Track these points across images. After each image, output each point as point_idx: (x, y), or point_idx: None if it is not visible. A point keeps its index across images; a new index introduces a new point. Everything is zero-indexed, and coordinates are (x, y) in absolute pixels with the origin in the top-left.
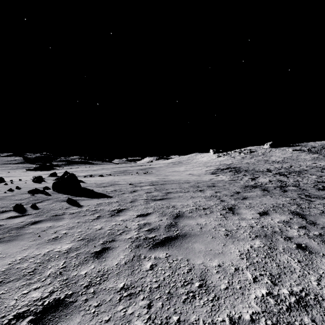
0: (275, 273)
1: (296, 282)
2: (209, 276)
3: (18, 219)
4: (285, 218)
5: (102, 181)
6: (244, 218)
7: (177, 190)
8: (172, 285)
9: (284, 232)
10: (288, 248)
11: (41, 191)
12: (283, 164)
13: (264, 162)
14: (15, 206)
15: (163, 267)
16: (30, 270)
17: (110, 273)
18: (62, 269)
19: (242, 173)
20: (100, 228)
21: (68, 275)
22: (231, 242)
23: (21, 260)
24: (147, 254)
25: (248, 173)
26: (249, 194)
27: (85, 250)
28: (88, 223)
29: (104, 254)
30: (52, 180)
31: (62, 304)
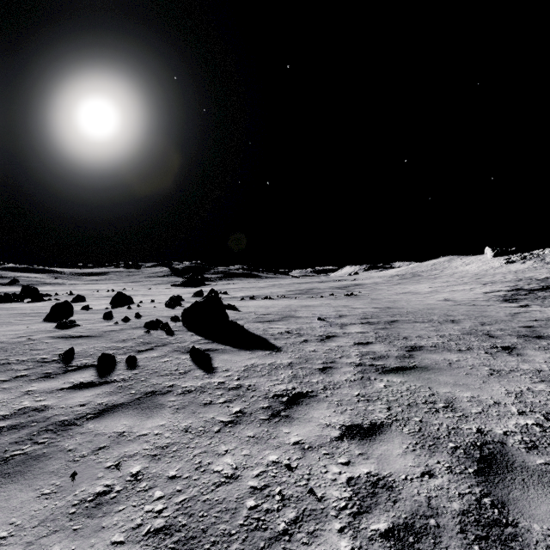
0: None
1: None
2: None
3: (83, 394)
4: None
5: (268, 308)
6: None
7: (436, 343)
8: None
9: None
10: None
11: (162, 325)
12: None
13: None
14: (101, 359)
15: None
16: None
17: None
18: None
19: None
20: (230, 472)
21: None
22: None
23: None
24: None
25: None
26: None
27: None
28: (205, 440)
29: None
30: None
31: None
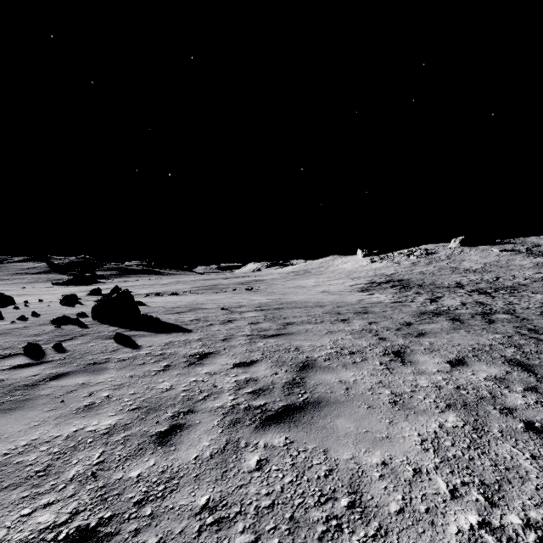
0: (491, 481)
1: (534, 500)
2: (366, 485)
3: (29, 370)
4: (497, 372)
5: (175, 302)
6: (422, 371)
7: (304, 320)
8: (297, 502)
9: (498, 398)
10: (509, 429)
11: (72, 321)
12: (483, 275)
13: (450, 272)
14: (27, 347)
15: (280, 466)
16: (39, 468)
17: (183, 477)
18: (97, 466)
19: (414, 290)
20: (168, 387)
21: (107, 480)
22: (404, 417)
23: (26, 448)
24: (251, 438)
25: (423, 290)
26: (428, 327)
27: (140, 429)
28: (148, 378)
29: (174, 438)
30: (93, 301)
31: (92, 539)
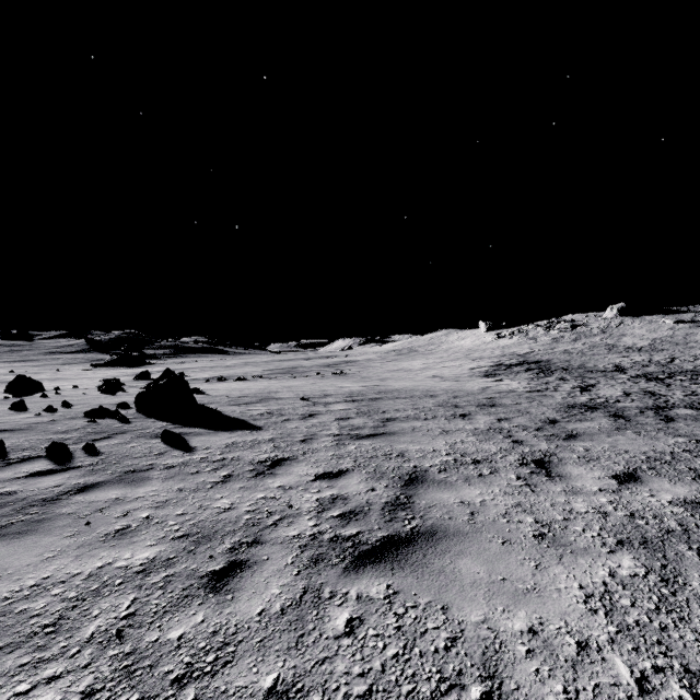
0: (699, 667)
1: None
2: (508, 665)
3: (51, 479)
4: (687, 492)
5: (242, 390)
6: (578, 490)
7: (409, 414)
8: (406, 689)
9: (693, 532)
10: None
11: (111, 413)
12: (652, 355)
13: (606, 350)
14: (51, 448)
15: (380, 629)
16: (48, 621)
17: (242, 642)
18: (126, 621)
19: (557, 375)
20: (228, 506)
21: (137, 642)
22: (556, 558)
23: (34, 590)
24: (339, 584)
25: (569, 375)
26: (580, 427)
27: (187, 567)
28: (201, 493)
29: (231, 581)
30: (139, 388)
31: None
